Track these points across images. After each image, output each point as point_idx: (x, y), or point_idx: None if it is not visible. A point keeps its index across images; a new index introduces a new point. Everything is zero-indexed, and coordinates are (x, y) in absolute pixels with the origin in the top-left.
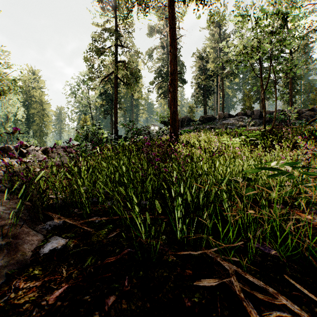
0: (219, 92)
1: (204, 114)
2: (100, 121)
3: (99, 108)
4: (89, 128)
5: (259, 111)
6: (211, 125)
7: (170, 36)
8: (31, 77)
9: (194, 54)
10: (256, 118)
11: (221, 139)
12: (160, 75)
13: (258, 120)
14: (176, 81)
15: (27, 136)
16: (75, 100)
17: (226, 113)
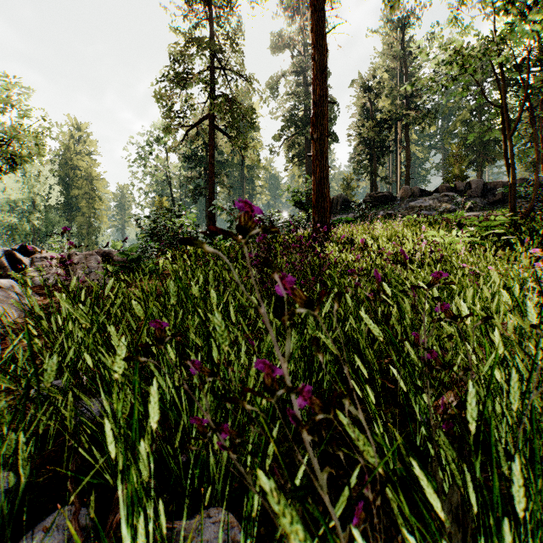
0: (399, 152)
1: (372, 191)
2: (179, 203)
3: (186, 185)
4: (158, 215)
5: (482, 183)
6: (388, 209)
7: (312, 29)
8: (75, 135)
9: (354, 82)
10: (476, 196)
11: (426, 234)
12: (292, 122)
13: (480, 200)
14: (326, 118)
15: (68, 235)
16: (145, 171)
17: (416, 188)
